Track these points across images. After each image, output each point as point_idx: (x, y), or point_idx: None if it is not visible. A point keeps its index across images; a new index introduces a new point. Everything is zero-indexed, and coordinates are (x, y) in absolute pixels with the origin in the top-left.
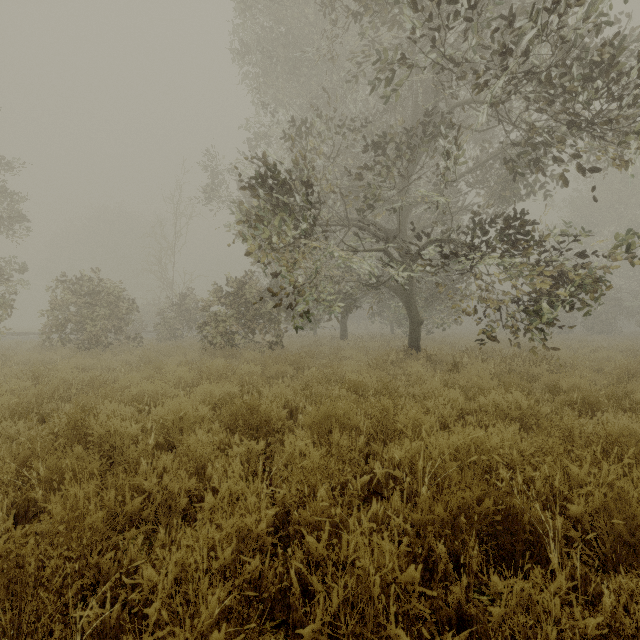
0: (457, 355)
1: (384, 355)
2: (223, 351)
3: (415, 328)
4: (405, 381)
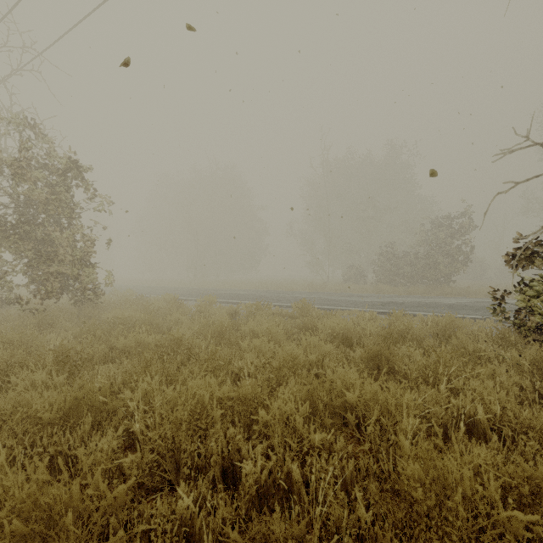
0: None
1: None
2: None
3: None
4: None
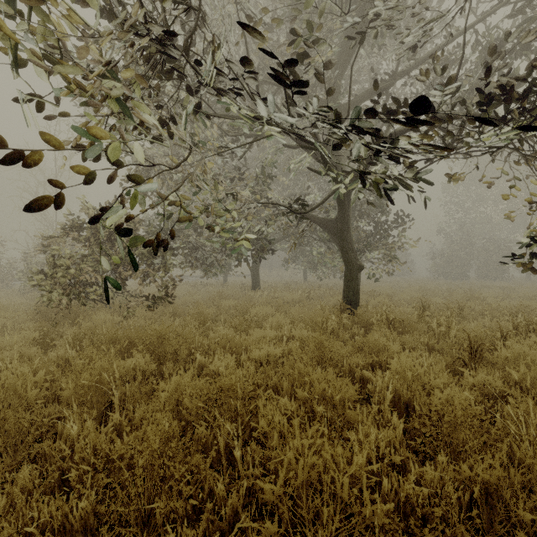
0: (441, 321)
1: (321, 321)
2: (65, 313)
3: (353, 276)
4: (390, 396)
